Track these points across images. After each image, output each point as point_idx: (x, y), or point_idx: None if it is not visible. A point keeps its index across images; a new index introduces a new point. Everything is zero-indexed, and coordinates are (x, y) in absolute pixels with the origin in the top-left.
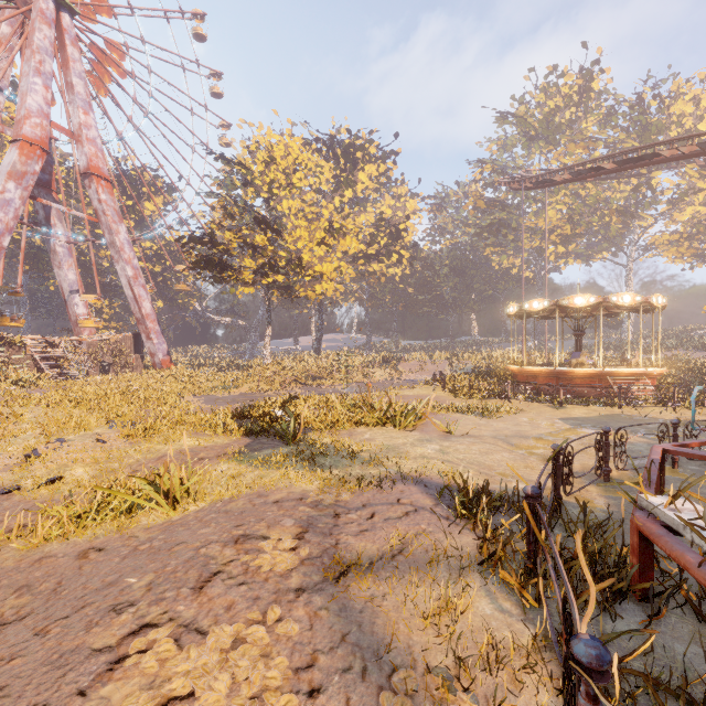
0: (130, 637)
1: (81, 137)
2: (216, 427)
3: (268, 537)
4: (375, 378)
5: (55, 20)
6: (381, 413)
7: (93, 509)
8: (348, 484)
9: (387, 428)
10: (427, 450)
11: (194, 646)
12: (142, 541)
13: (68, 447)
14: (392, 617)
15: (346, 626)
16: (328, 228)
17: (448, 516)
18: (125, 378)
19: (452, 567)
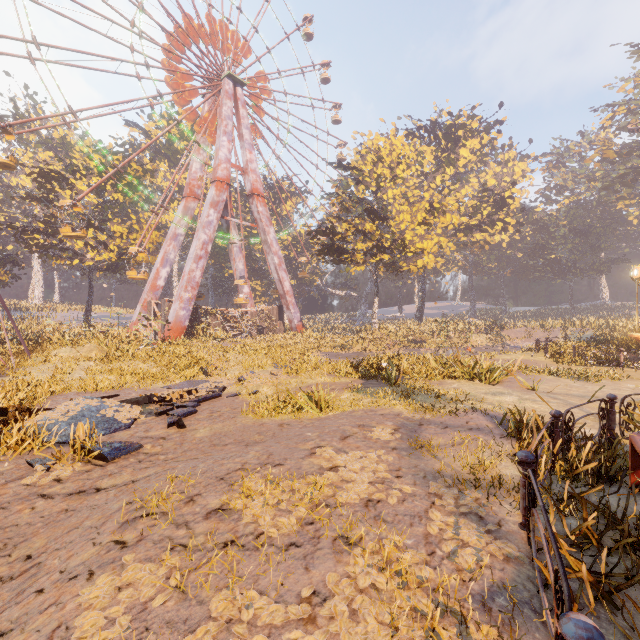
0: (315, 448)
1: (247, 170)
2: (340, 371)
3: (377, 427)
4: (476, 344)
5: (233, 94)
6: (470, 370)
7: (280, 406)
8: (432, 412)
9: (474, 382)
10: (505, 399)
11: (344, 454)
12: (308, 423)
13: (258, 376)
14: (445, 465)
15: (418, 463)
16: (428, 209)
17: (502, 434)
18: (274, 338)
19: (493, 455)
